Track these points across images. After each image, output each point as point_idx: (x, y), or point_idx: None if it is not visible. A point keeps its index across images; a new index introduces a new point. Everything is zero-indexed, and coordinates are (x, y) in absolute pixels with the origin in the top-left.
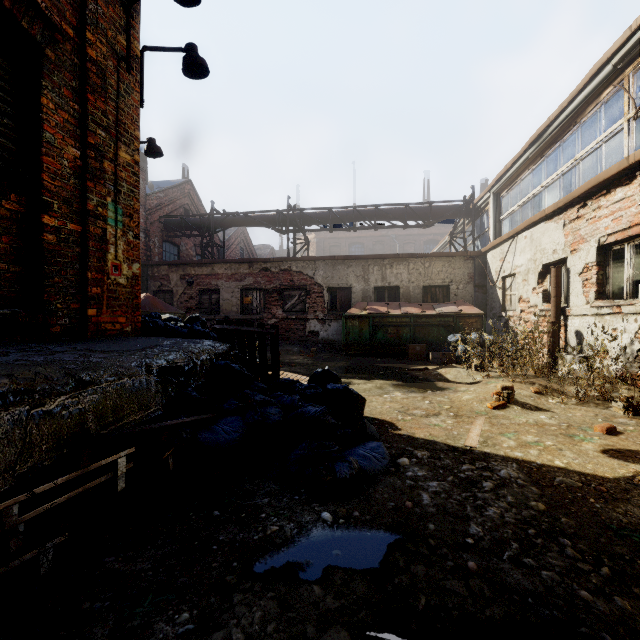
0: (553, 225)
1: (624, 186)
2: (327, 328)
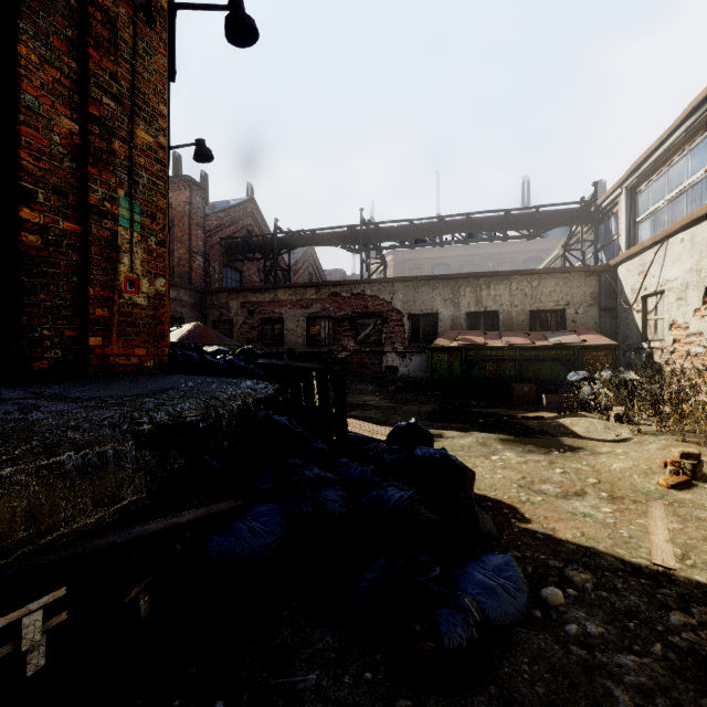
0: None
1: None
2: (408, 363)
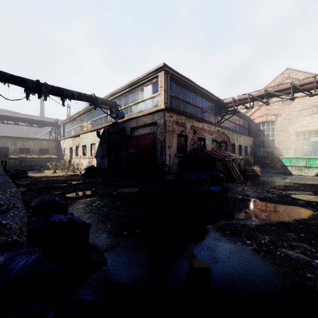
0: (71, 139)
1: (78, 137)
2: None
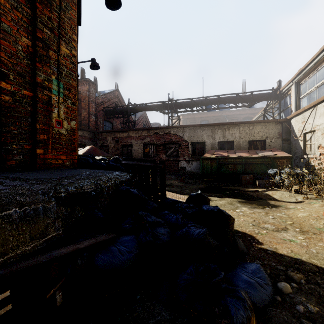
0: None
1: None
2: (190, 165)
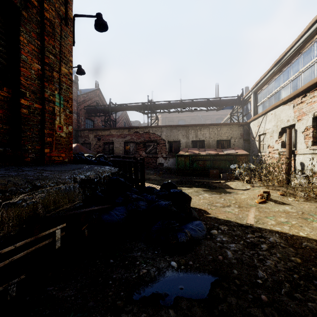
0: (287, 107)
1: None
2: (167, 161)
